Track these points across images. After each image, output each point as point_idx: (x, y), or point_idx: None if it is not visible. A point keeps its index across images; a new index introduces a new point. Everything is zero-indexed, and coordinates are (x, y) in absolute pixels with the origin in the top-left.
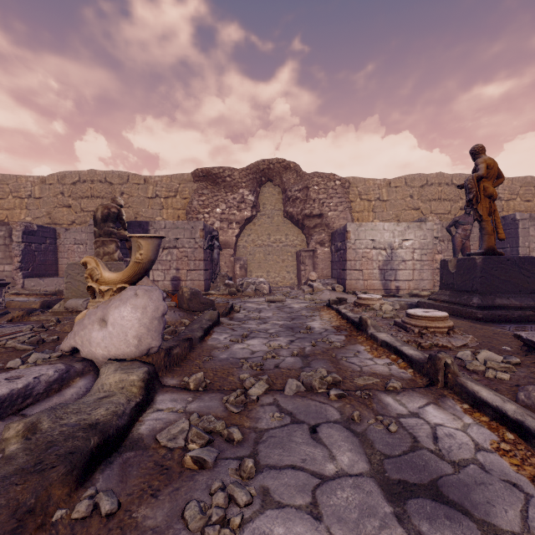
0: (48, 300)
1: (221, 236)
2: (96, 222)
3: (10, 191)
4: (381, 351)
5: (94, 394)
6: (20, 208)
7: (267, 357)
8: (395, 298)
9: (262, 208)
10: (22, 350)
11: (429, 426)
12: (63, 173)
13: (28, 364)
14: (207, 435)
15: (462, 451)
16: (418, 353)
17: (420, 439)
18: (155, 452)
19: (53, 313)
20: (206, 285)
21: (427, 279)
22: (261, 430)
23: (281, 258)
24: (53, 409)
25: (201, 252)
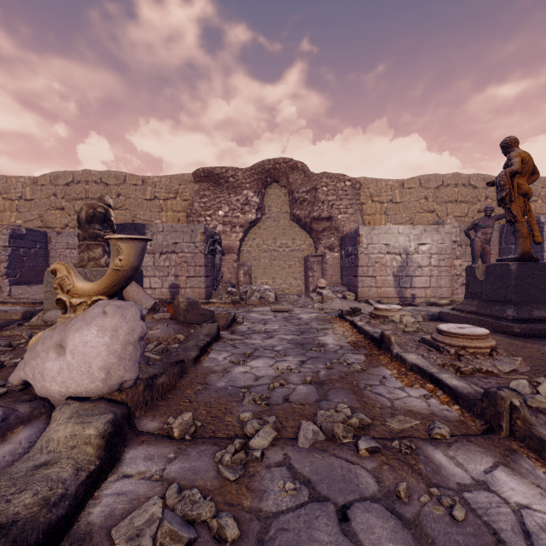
0: (30, 310)
1: (223, 241)
2: (80, 224)
3: None
4: (412, 377)
5: (31, 458)
6: (10, 210)
7: (273, 385)
8: (412, 306)
9: (267, 211)
10: None
11: (509, 509)
12: (56, 173)
13: None
14: (187, 529)
15: None
16: (464, 384)
17: (505, 536)
18: None
19: (29, 326)
20: (207, 293)
21: (445, 286)
22: (267, 516)
23: (287, 264)
24: None
25: (201, 258)
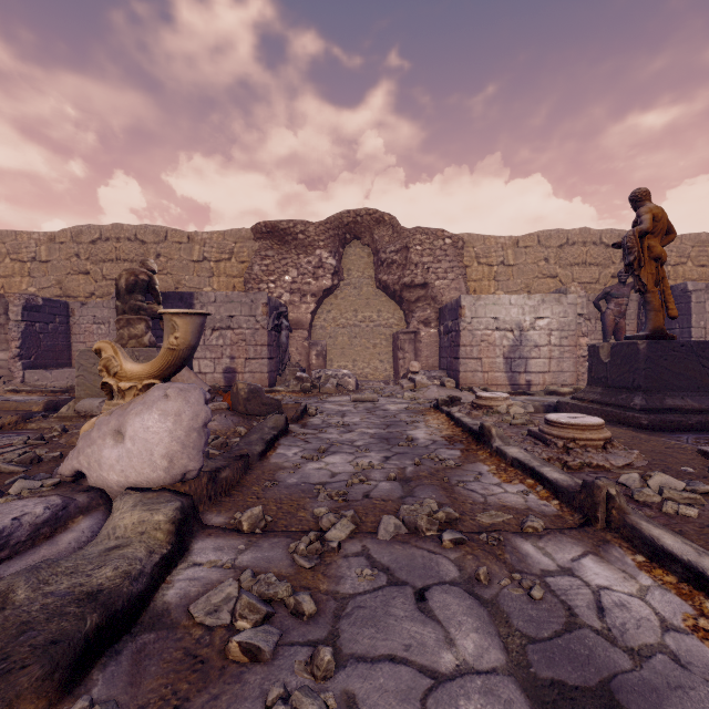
0: (54, 400)
1: (291, 313)
2: (119, 294)
3: (7, 251)
4: (512, 473)
5: (100, 543)
6: (21, 275)
7: (352, 482)
8: (526, 396)
9: (346, 275)
10: (7, 473)
11: (589, 590)
12: (79, 228)
13: (7, 496)
14: (265, 605)
15: (643, 632)
16: (565, 477)
17: (579, 611)
18: (187, 633)
19: (58, 418)
20: (270, 379)
21: (568, 371)
22: (344, 597)
23: (372, 343)
24: (36, 568)
25: (263, 335)
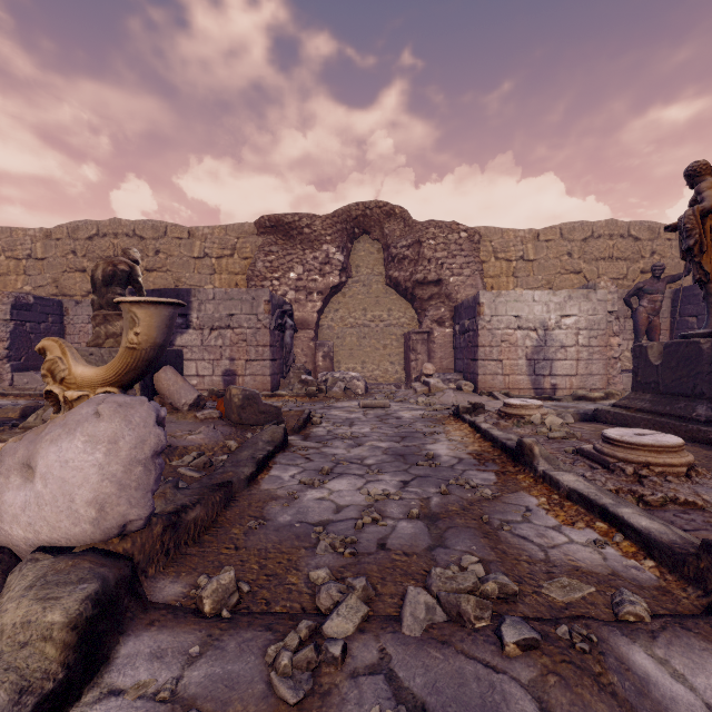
0: (32, 406)
1: (296, 312)
2: (95, 286)
3: (2, 249)
4: (572, 510)
5: None
6: (16, 273)
7: (363, 521)
8: (552, 401)
9: (354, 272)
10: None
11: None
12: (76, 224)
13: None
14: None
15: None
16: (661, 526)
17: None
18: None
19: (24, 428)
20: (273, 382)
21: (598, 374)
22: None
23: (381, 343)
24: None
25: (265, 335)
